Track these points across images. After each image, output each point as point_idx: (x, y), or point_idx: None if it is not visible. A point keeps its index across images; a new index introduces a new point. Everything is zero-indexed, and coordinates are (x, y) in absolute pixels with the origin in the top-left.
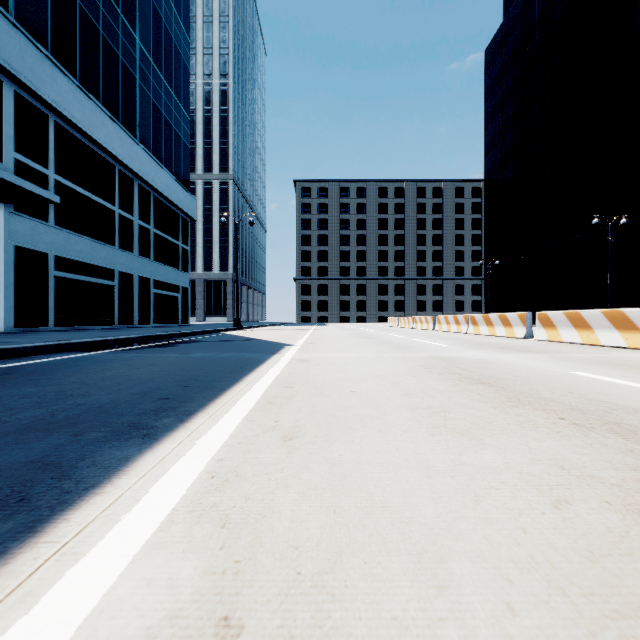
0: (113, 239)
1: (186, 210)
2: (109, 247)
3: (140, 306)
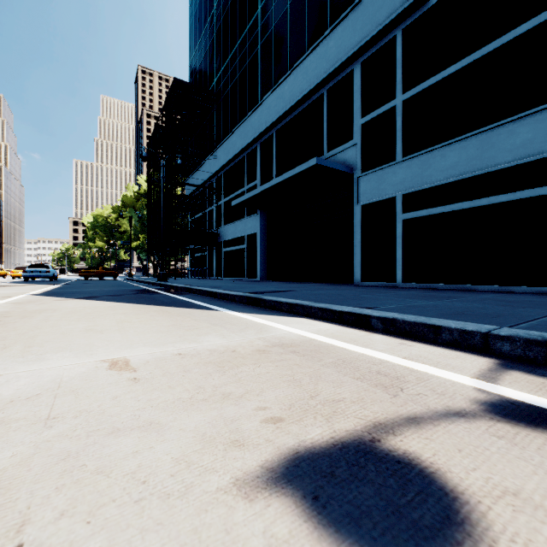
0: None
1: None
2: None
3: None
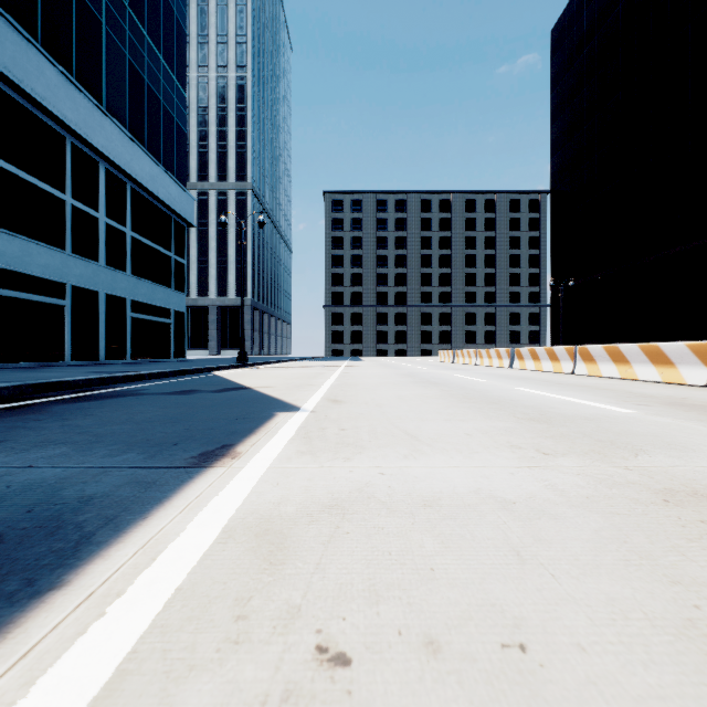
0: (62, 240)
1: (180, 212)
2: (55, 251)
3: (109, 335)
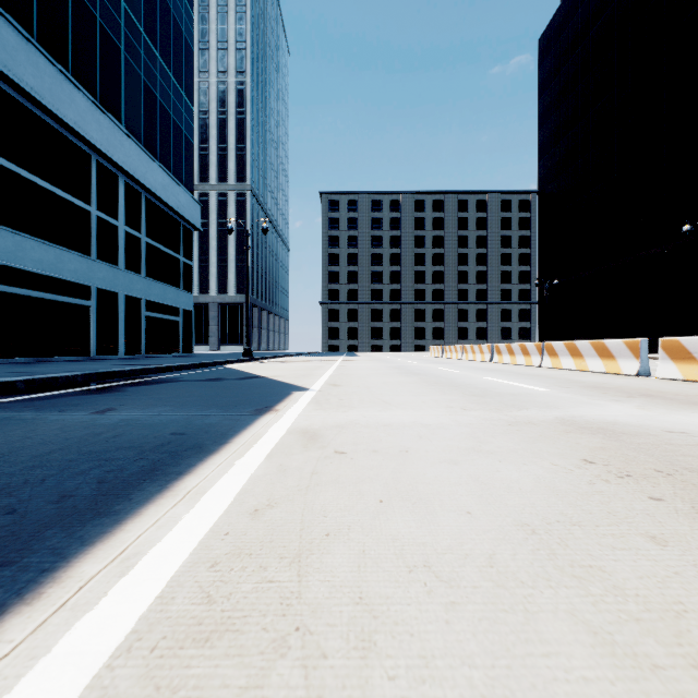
0: (88, 247)
1: (188, 217)
2: (82, 257)
3: (127, 332)
